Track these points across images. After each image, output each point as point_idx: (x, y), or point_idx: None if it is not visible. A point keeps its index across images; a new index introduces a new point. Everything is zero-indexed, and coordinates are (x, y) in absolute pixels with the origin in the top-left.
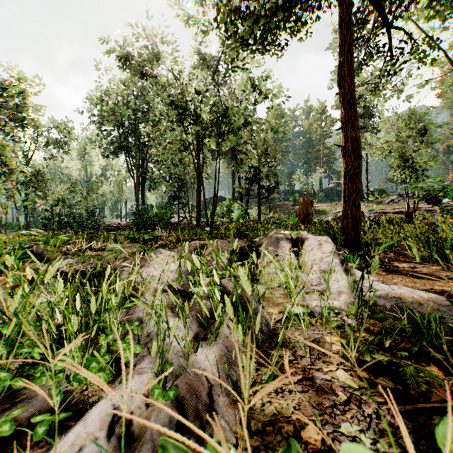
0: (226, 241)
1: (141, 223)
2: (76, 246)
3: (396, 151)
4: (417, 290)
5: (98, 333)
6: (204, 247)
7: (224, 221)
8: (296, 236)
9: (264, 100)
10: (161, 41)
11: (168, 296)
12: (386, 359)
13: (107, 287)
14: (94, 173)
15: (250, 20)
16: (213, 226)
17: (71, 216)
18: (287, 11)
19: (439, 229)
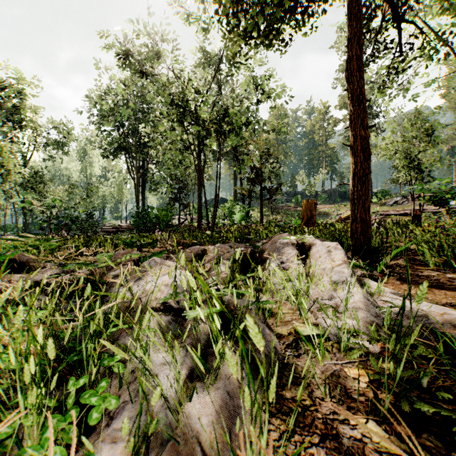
0: (228, 245)
1: (141, 225)
2: (65, 253)
3: (401, 151)
4: (445, 307)
5: (72, 368)
6: (205, 252)
7: (226, 223)
8: (302, 241)
9: (266, 100)
10: (161, 39)
11: (160, 317)
12: (430, 410)
13: (80, 315)
14: (94, 174)
15: (253, 10)
16: (214, 229)
17: (69, 219)
18: (292, 1)
19: (452, 233)
